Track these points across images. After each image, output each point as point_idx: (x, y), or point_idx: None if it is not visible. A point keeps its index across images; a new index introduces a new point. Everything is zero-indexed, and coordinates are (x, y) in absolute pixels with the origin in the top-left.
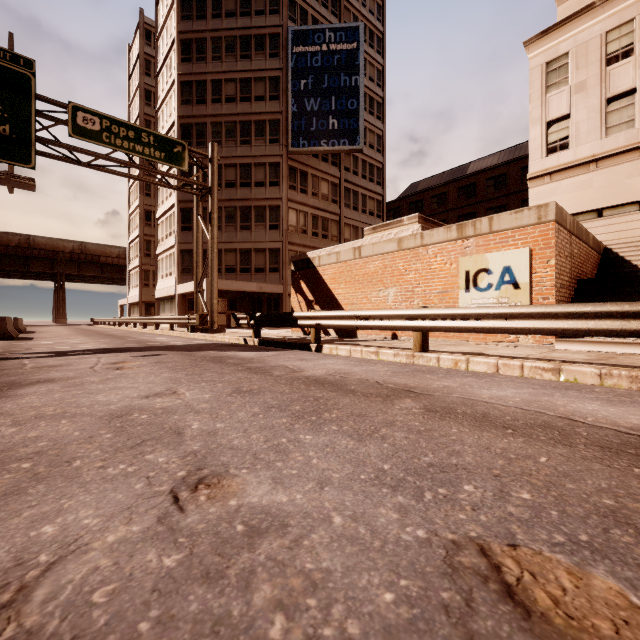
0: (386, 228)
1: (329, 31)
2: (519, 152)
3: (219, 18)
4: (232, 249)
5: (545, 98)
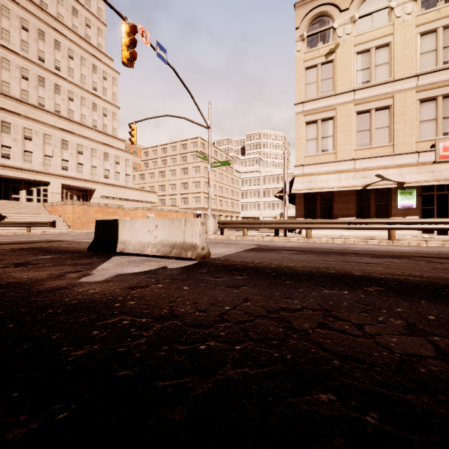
0: None
1: None
2: None
3: None
4: None
5: None
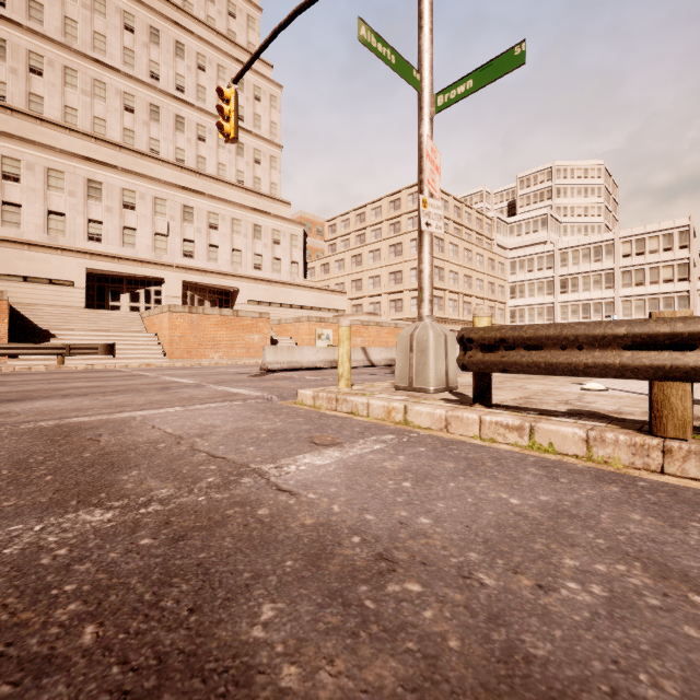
0: None
1: None
2: None
3: None
4: None
5: None
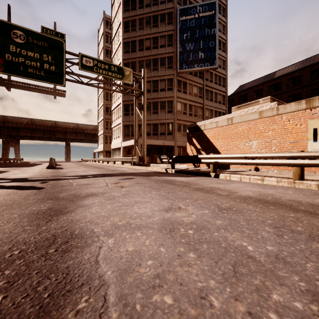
0: (247, 106)
1: (199, 6)
2: (309, 62)
3: (142, 8)
4: (148, 123)
5: None
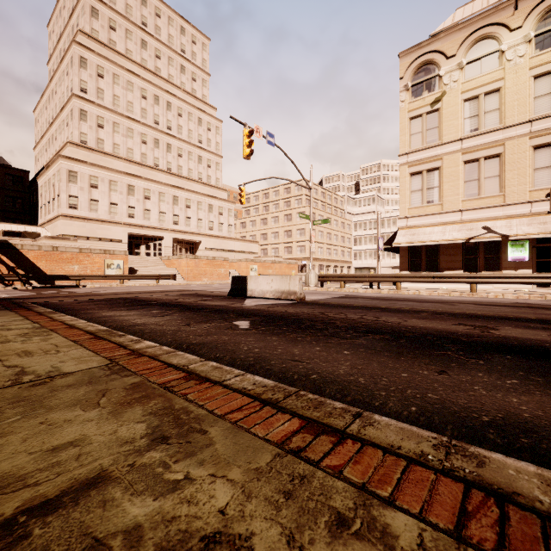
0: (61, 239)
1: None
2: None
3: None
4: None
5: (68, 184)
